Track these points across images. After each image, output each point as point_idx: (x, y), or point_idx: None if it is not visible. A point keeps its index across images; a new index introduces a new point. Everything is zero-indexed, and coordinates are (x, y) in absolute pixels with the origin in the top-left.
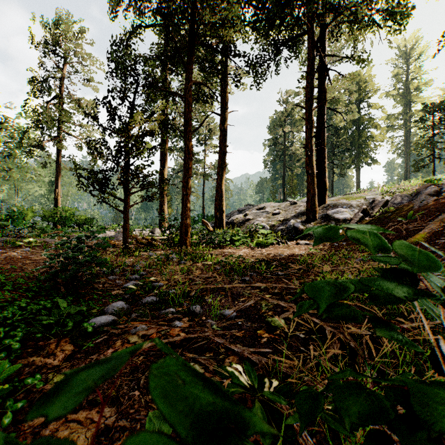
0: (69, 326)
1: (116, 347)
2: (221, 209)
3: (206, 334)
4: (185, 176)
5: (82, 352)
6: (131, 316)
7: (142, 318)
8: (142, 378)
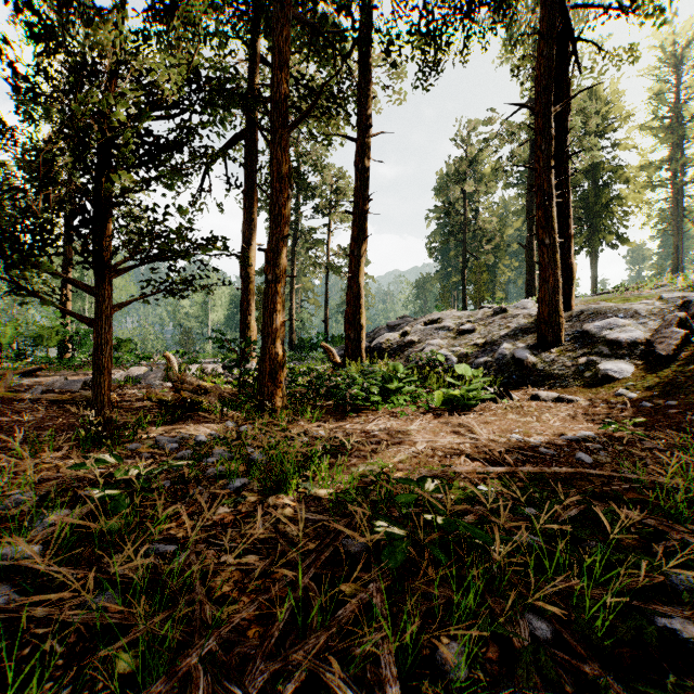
0: None
1: None
2: (357, 323)
3: None
4: (270, 235)
5: None
6: None
7: None
8: None
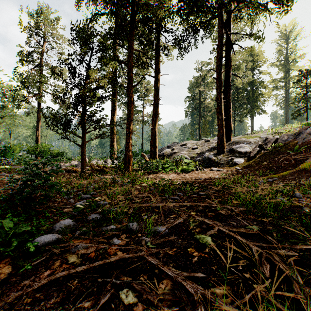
0: (13, 246)
1: (54, 268)
2: (155, 145)
3: (141, 254)
4: (128, 119)
5: (19, 275)
6: (75, 233)
7: (84, 236)
8: (71, 310)
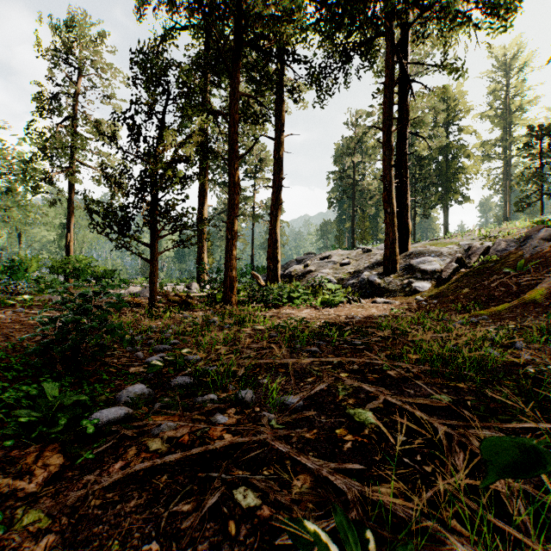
0: (60, 425)
1: (128, 458)
2: (275, 258)
3: (263, 437)
4: (230, 215)
5: (75, 468)
6: (154, 406)
7: (169, 411)
8: (164, 516)
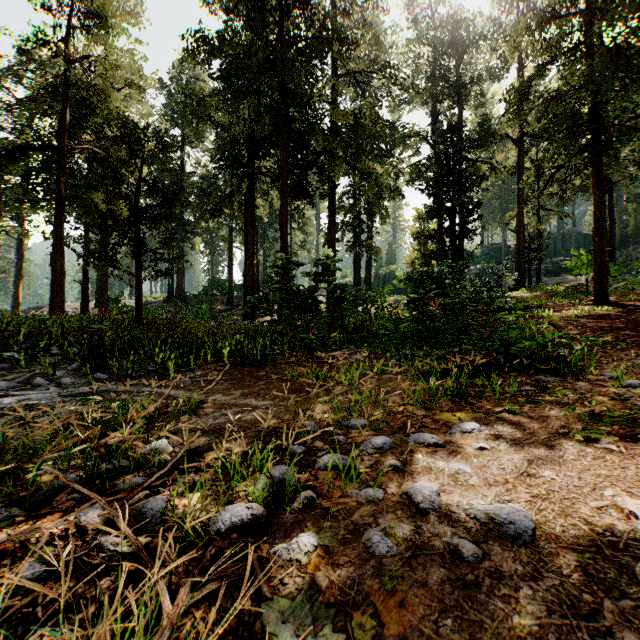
0: None
1: None
2: (19, 308)
3: None
4: None
5: None
6: None
7: None
8: None
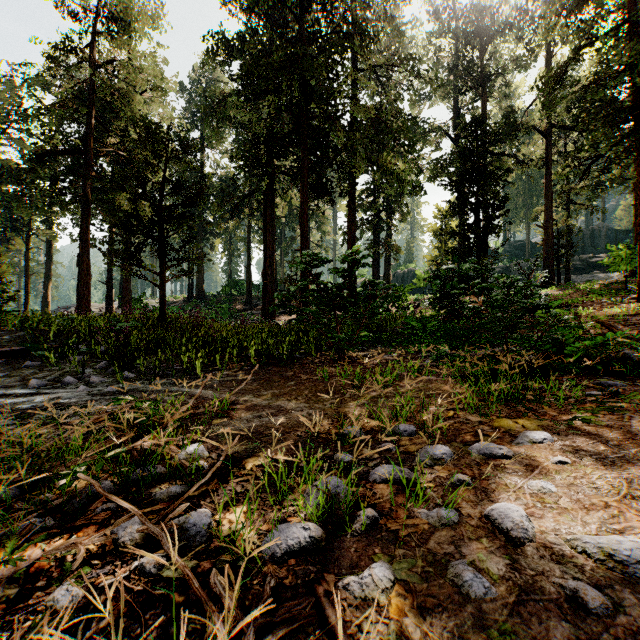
0: None
1: None
2: (48, 308)
3: None
4: (27, 295)
5: None
6: None
7: None
8: None
